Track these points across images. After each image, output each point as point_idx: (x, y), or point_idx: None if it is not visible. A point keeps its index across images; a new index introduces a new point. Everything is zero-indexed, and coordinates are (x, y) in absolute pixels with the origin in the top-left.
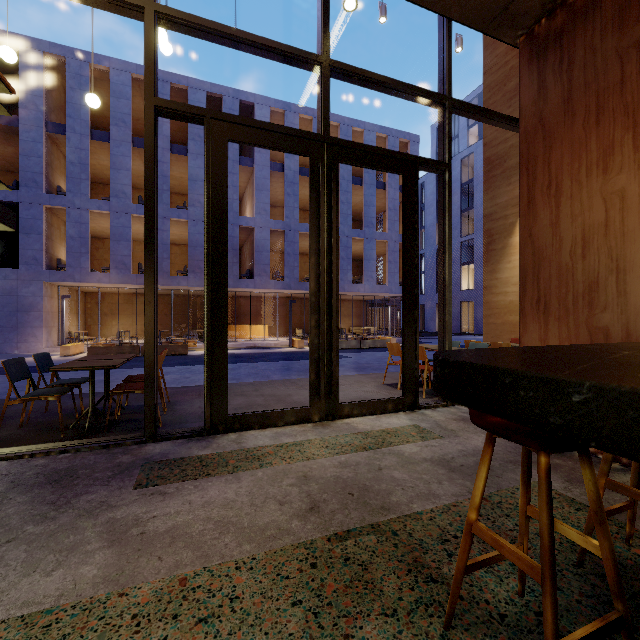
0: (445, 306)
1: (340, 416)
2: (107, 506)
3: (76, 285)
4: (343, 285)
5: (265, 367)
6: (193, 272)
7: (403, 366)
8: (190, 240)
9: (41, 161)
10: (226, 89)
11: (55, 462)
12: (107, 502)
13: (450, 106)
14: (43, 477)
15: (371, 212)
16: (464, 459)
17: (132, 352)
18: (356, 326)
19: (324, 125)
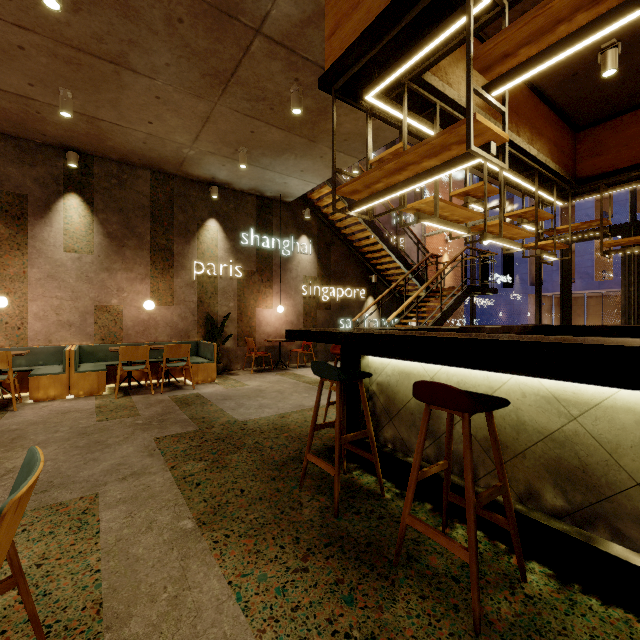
0: None
1: None
2: None
3: (550, 294)
4: None
5: None
6: None
7: None
8: None
9: None
10: None
11: None
12: None
13: None
14: None
15: None
16: None
17: None
18: None
19: (630, 217)
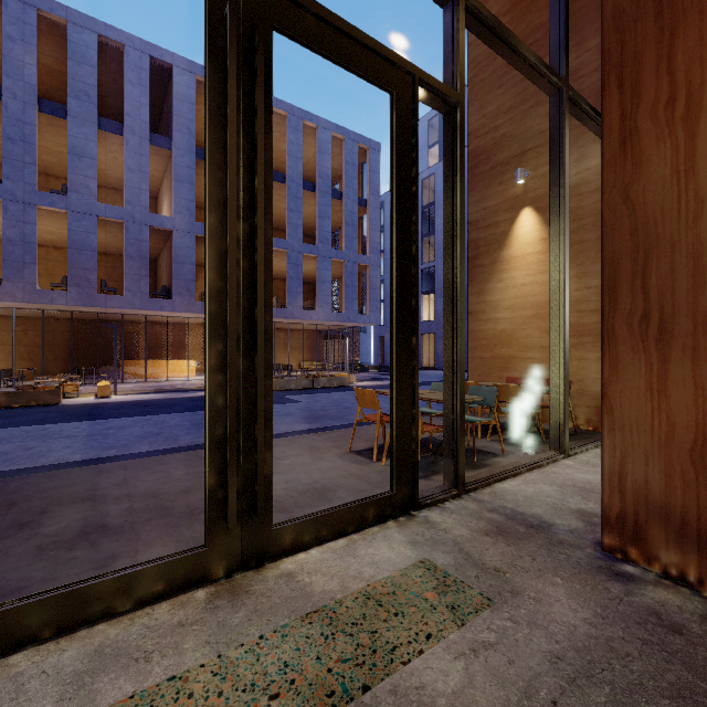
0: (456, 330)
1: (275, 553)
2: None
3: None
4: (292, 311)
5: (176, 422)
6: (76, 285)
7: (393, 436)
8: (71, 240)
9: None
10: (130, 37)
11: None
12: None
13: (463, 1)
14: None
15: (326, 225)
16: (582, 706)
17: None
18: (308, 361)
19: None
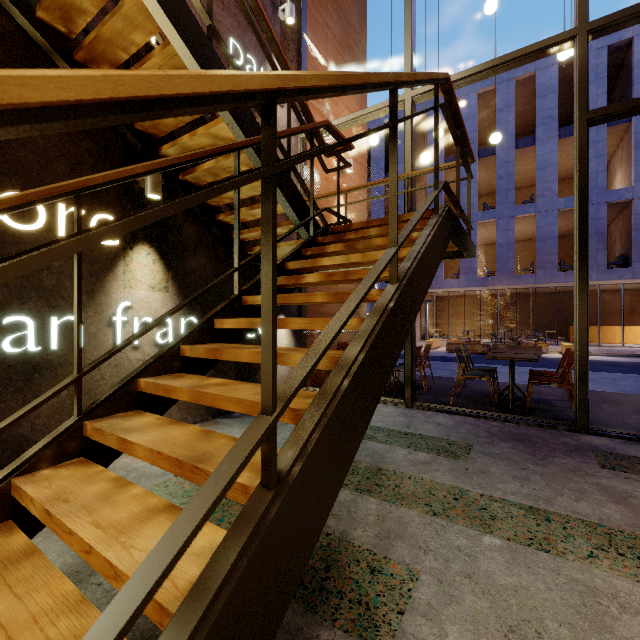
0: None
1: None
2: (585, 472)
3: (432, 291)
4: None
5: None
6: (542, 268)
7: None
8: (538, 234)
9: None
10: None
11: (506, 427)
12: (582, 469)
13: None
14: (507, 435)
15: None
16: None
17: (482, 350)
18: None
19: None
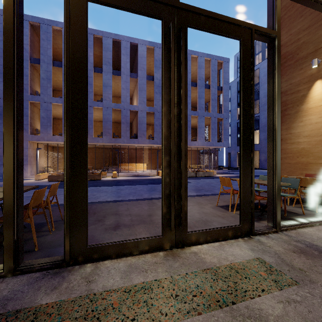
0: (275, 149)
1: (188, 243)
2: None
3: (46, 143)
4: None
5: (141, 188)
6: (105, 135)
7: (241, 199)
8: (104, 118)
9: (27, 78)
10: (123, 36)
11: None
12: None
13: None
14: None
15: (202, 101)
16: None
17: None
18: (193, 164)
19: None
